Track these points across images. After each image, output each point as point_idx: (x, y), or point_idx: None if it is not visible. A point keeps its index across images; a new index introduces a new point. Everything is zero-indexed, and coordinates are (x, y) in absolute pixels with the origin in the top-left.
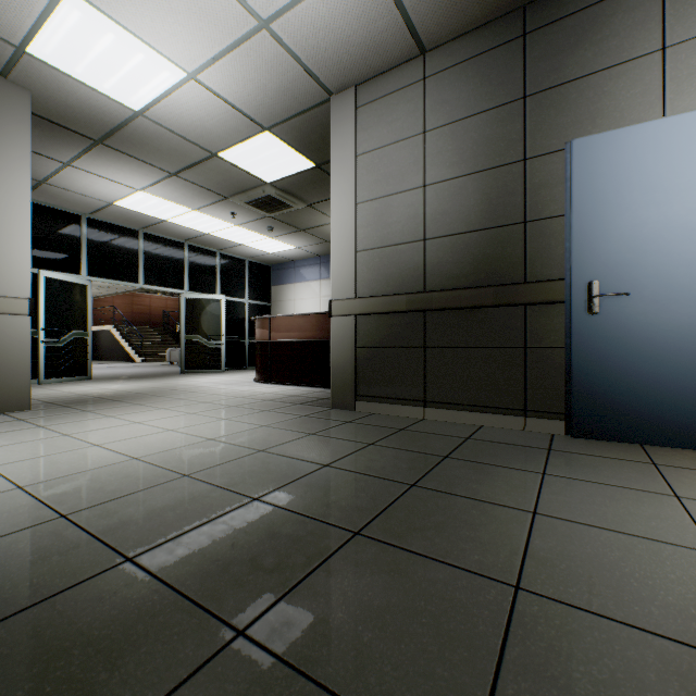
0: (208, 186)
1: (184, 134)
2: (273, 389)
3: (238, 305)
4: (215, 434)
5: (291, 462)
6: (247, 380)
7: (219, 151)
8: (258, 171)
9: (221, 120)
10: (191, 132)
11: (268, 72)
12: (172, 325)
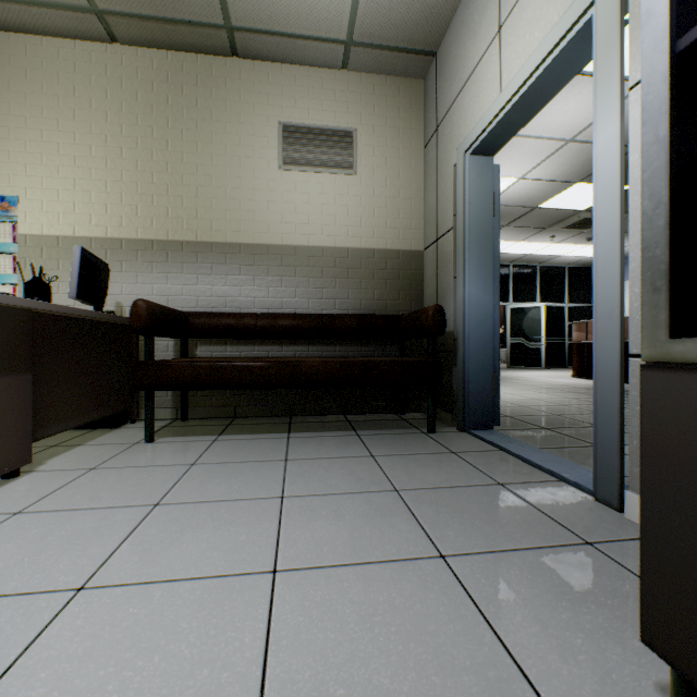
0: (529, 226)
1: (513, 204)
2: (586, 382)
3: (557, 309)
4: (536, 397)
5: (580, 410)
6: (564, 375)
7: (538, 205)
8: (571, 206)
9: (540, 190)
10: (518, 202)
11: (574, 157)
12: None
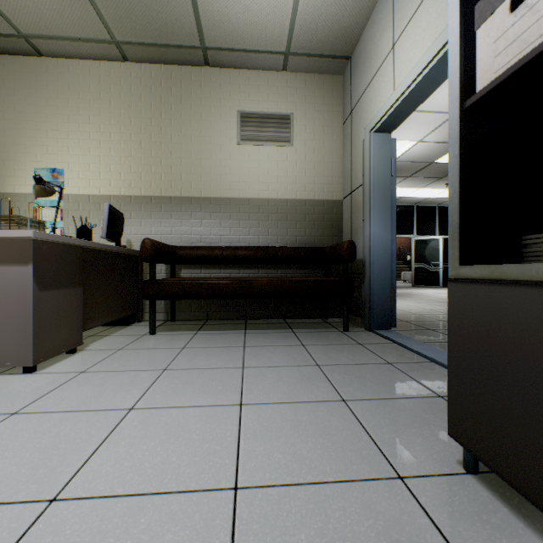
0: (428, 176)
1: (414, 161)
2: None
3: None
4: (429, 308)
5: None
6: None
7: (434, 160)
8: None
9: (435, 149)
10: (418, 159)
11: None
12: (403, 255)
